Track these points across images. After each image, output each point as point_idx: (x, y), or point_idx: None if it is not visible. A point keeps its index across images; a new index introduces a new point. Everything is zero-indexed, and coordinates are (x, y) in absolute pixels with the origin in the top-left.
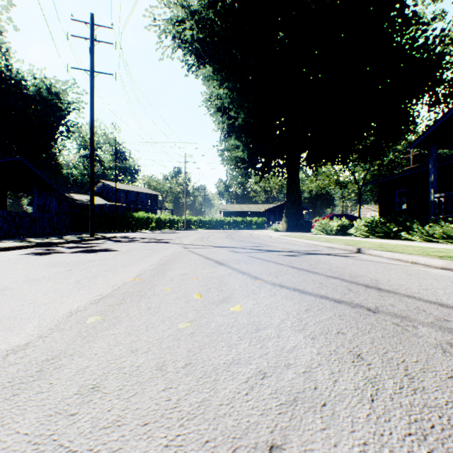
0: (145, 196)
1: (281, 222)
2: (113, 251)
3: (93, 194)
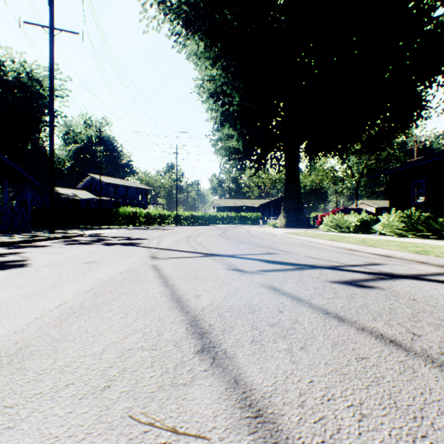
0: (136, 190)
1: (279, 217)
2: (12, 268)
3: (53, 181)
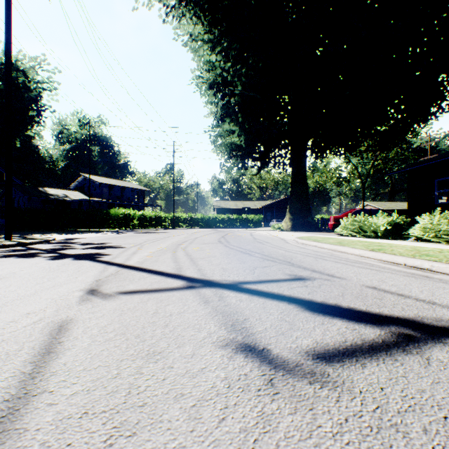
0: (132, 191)
1: (284, 220)
2: None
3: (10, 174)
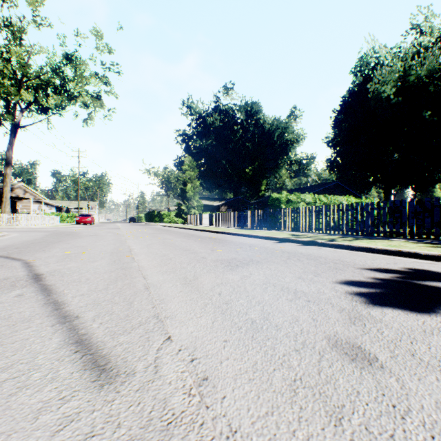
0: None
1: None
2: (354, 296)
3: None
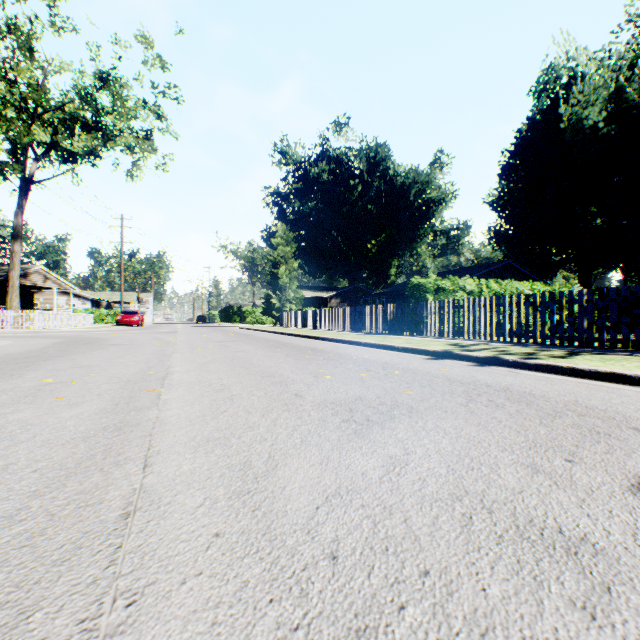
0: None
1: None
2: None
3: None
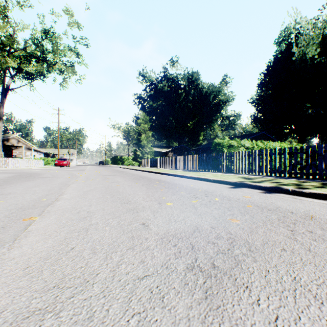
0: None
1: None
2: None
3: None
